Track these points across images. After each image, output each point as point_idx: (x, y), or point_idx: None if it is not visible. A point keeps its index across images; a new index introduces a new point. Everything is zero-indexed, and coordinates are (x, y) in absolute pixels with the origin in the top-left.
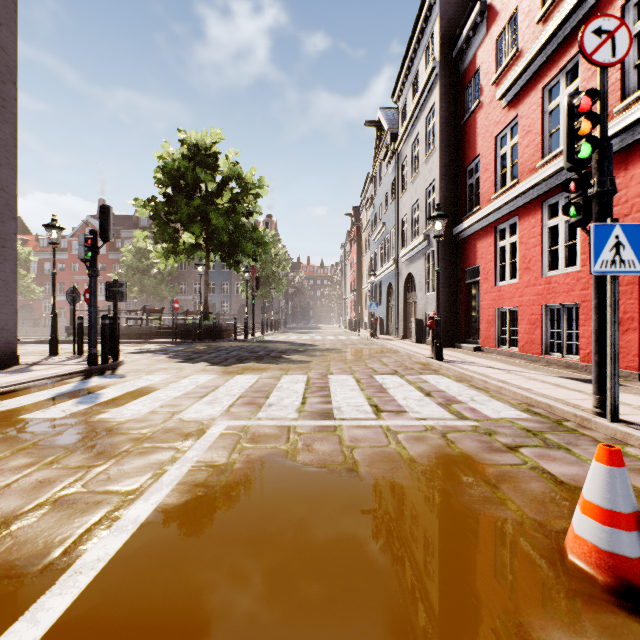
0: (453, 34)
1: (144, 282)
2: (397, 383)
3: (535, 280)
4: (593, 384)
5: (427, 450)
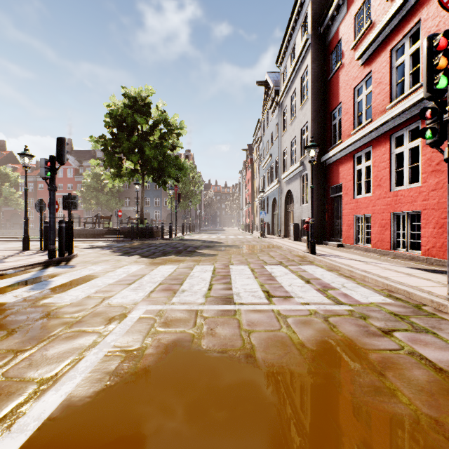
0: (321, 14)
1: (99, 197)
2: (283, 272)
3: (385, 194)
4: (448, 276)
5: (314, 334)
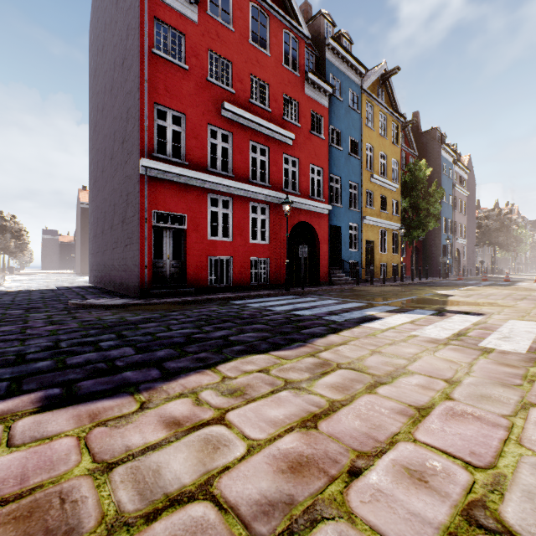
0: None
1: None
2: None
3: None
4: None
5: None
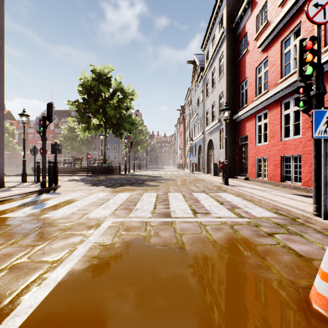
0: (233, 14)
1: (73, 144)
2: (205, 197)
3: (277, 142)
4: (313, 198)
5: (223, 236)
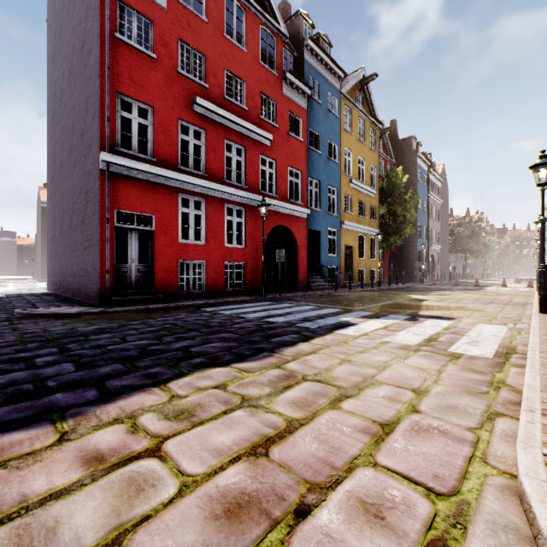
0: None
1: None
2: None
3: None
4: None
5: None
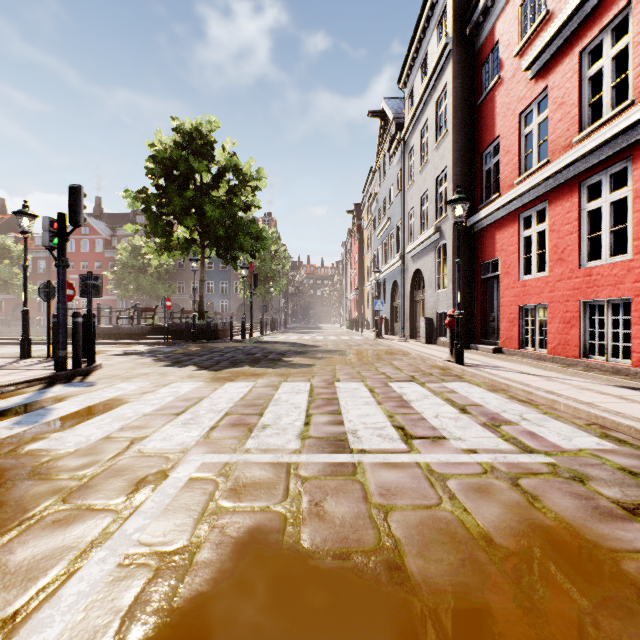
0: (467, 7)
1: (140, 281)
2: (419, 393)
3: (570, 272)
4: None
5: (503, 515)
